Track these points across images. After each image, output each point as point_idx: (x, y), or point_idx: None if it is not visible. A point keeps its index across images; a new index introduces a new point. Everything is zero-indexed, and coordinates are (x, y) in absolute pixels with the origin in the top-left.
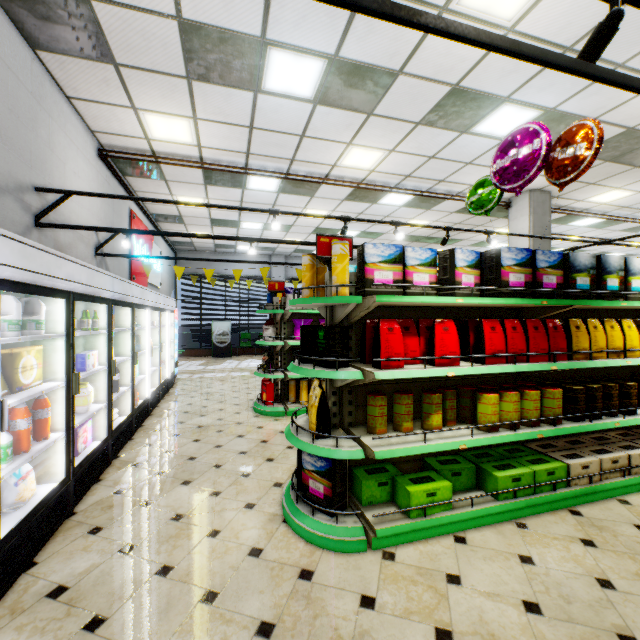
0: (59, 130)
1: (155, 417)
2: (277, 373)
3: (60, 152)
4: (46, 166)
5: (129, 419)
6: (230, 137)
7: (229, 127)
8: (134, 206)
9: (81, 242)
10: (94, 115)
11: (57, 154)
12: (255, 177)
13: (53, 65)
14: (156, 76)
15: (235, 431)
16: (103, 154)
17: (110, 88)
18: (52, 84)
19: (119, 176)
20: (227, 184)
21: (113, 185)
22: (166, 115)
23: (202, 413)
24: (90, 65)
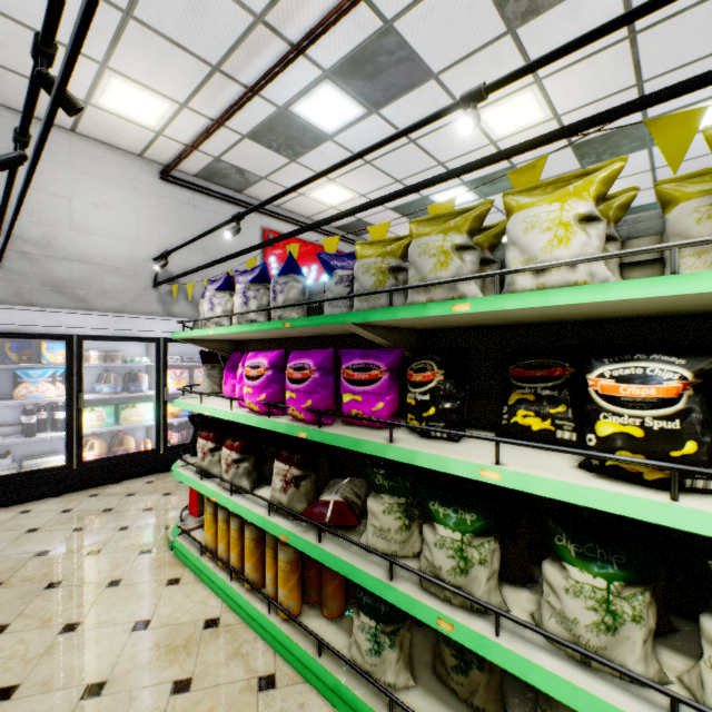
0: (56, 168)
1: (155, 476)
2: (196, 458)
3: (59, 189)
4: (24, 207)
5: (50, 472)
6: (160, 60)
7: (128, 43)
8: (280, 224)
9: (115, 275)
10: (107, 137)
11: (51, 192)
12: (300, 106)
13: (13, 105)
14: (1, 41)
15: (74, 539)
16: (162, 176)
17: (45, 95)
18: (39, 125)
19: (222, 195)
20: (304, 144)
21: (210, 207)
22: (100, 87)
23: (179, 490)
24: (1, 81)
